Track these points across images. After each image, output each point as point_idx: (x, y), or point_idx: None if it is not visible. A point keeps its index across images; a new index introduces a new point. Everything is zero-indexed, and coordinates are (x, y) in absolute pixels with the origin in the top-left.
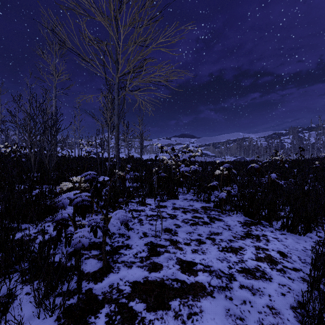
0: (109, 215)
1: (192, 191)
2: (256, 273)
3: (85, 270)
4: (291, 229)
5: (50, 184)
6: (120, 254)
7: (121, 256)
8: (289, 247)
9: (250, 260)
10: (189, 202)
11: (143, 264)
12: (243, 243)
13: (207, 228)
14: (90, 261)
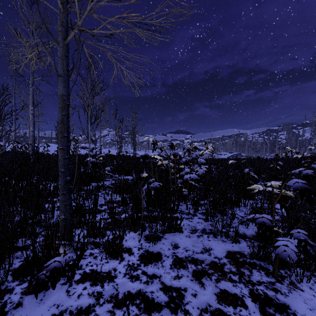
0: (20, 307)
1: (200, 210)
2: None
3: None
4: None
5: None
6: None
7: None
8: None
9: None
10: (202, 240)
11: None
12: None
13: None
14: None
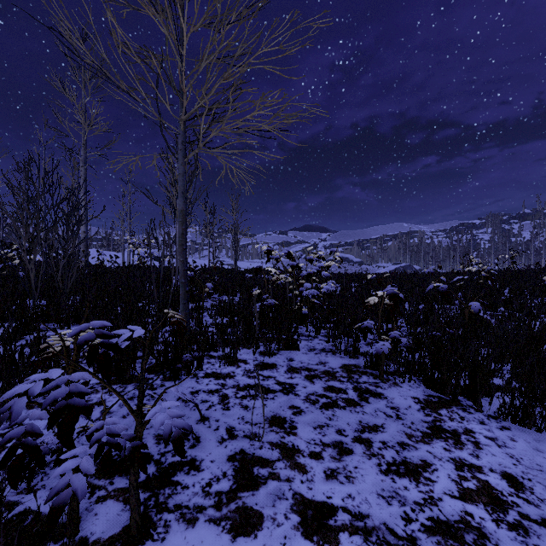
0: (165, 386)
1: (324, 333)
2: (465, 536)
3: (90, 534)
4: (521, 419)
5: (61, 321)
6: (175, 485)
7: (176, 492)
8: (524, 462)
9: (448, 497)
10: (319, 357)
11: (221, 513)
12: (429, 452)
13: (354, 414)
14: (107, 508)
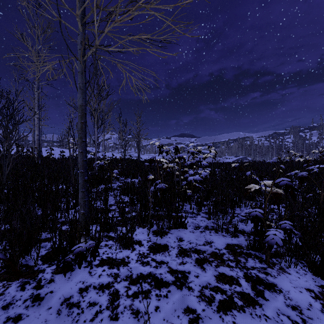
0: (53, 282)
1: (204, 210)
2: None
3: None
4: None
5: None
6: None
7: None
8: None
9: None
10: (204, 235)
11: None
12: None
13: (257, 321)
14: None
